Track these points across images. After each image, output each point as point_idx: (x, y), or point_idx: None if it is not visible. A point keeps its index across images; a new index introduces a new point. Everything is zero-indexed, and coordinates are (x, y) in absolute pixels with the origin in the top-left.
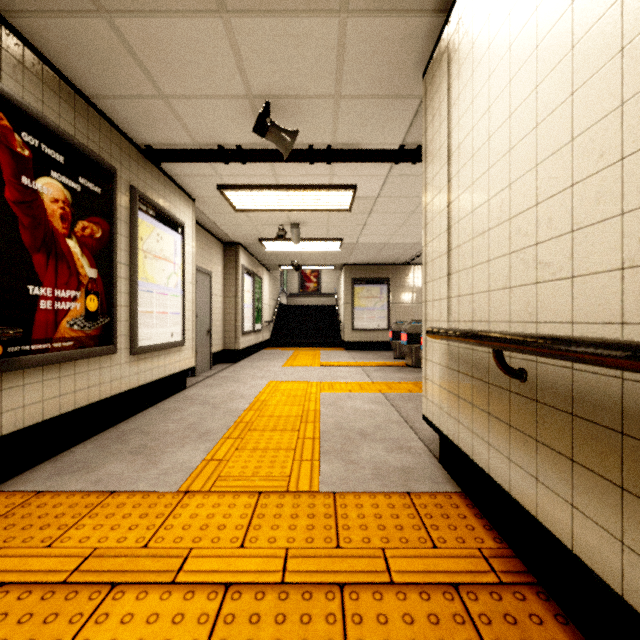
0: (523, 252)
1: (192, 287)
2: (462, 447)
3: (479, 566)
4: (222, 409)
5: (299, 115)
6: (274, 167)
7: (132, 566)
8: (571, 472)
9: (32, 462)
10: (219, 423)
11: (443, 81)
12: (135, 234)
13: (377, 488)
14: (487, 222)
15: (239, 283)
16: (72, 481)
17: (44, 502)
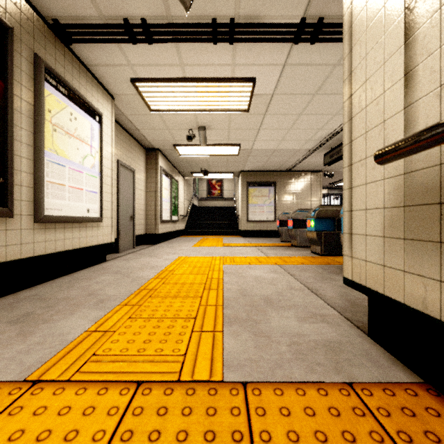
0: None
1: (111, 173)
2: None
3: None
4: (131, 277)
5: None
6: (180, 53)
7: None
8: None
9: None
10: (122, 290)
11: None
12: (40, 103)
13: (303, 375)
14: None
15: (158, 181)
16: None
17: None
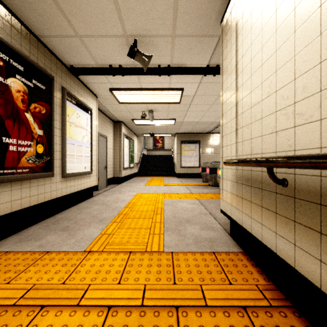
0: (285, 109)
1: (96, 143)
2: (244, 226)
3: (257, 295)
4: (111, 207)
5: (152, 47)
6: (139, 78)
7: (54, 295)
8: (320, 240)
9: (5, 235)
10: (109, 214)
11: (233, 22)
12: (64, 113)
13: (196, 249)
14: (261, 96)
15: (121, 142)
16: (26, 245)
17: (9, 257)
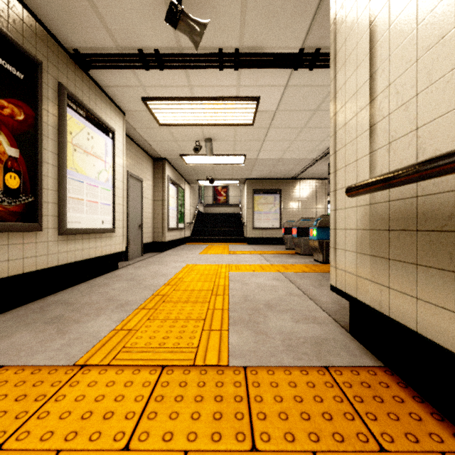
0: None
1: (123, 185)
2: (396, 317)
3: None
4: (143, 284)
5: (209, 9)
6: (189, 76)
7: None
8: None
9: None
10: (138, 296)
11: None
12: (63, 126)
13: (291, 361)
14: (451, 18)
15: (165, 190)
16: None
17: None
